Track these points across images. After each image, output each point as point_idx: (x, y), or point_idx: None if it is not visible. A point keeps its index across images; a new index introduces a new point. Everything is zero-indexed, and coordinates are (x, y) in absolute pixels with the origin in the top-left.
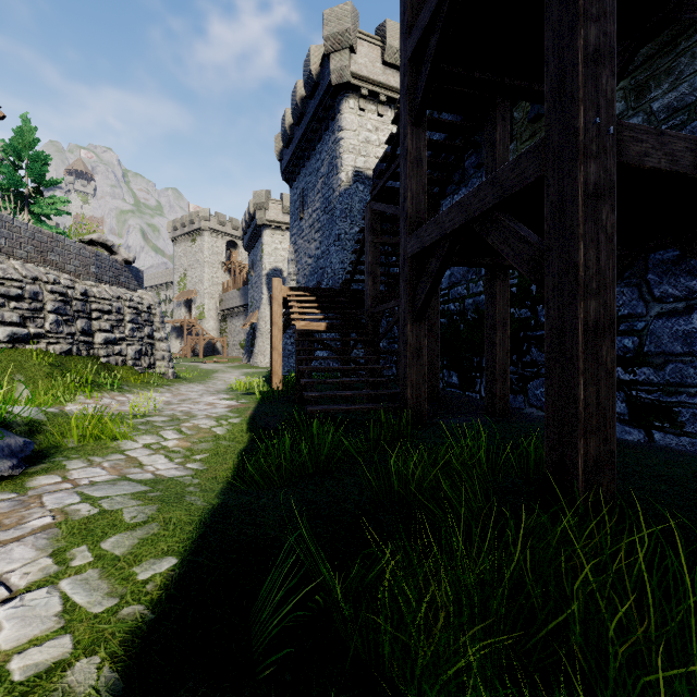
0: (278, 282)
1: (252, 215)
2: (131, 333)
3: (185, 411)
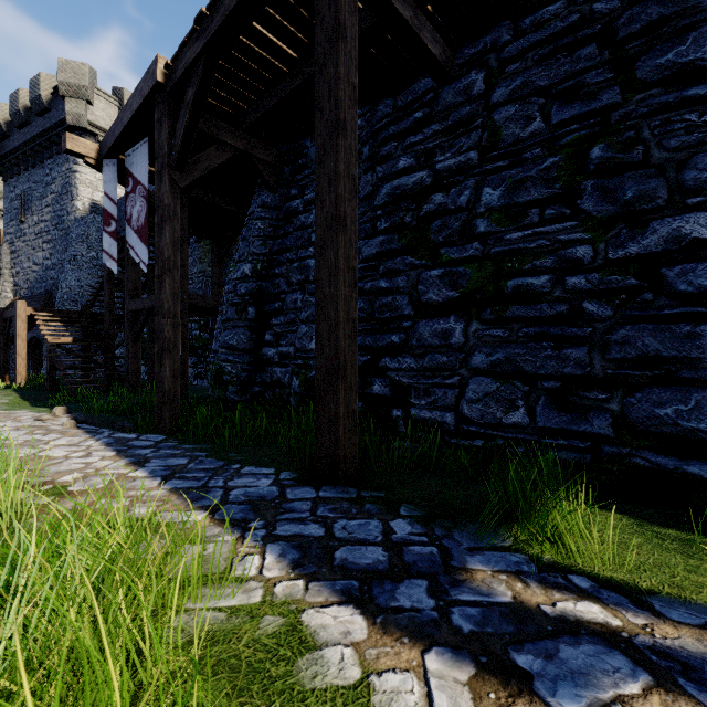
0: (22, 304)
1: None
2: None
3: None
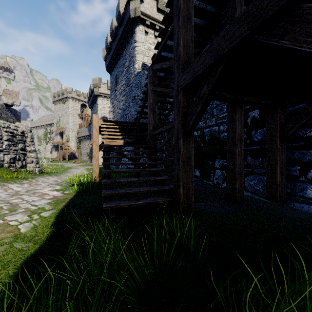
0: (96, 117)
1: (92, 90)
2: (7, 147)
3: (15, 203)
